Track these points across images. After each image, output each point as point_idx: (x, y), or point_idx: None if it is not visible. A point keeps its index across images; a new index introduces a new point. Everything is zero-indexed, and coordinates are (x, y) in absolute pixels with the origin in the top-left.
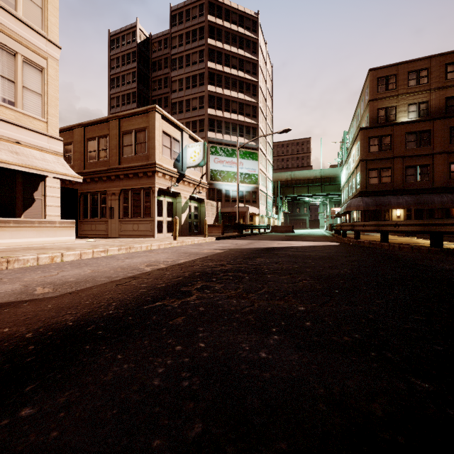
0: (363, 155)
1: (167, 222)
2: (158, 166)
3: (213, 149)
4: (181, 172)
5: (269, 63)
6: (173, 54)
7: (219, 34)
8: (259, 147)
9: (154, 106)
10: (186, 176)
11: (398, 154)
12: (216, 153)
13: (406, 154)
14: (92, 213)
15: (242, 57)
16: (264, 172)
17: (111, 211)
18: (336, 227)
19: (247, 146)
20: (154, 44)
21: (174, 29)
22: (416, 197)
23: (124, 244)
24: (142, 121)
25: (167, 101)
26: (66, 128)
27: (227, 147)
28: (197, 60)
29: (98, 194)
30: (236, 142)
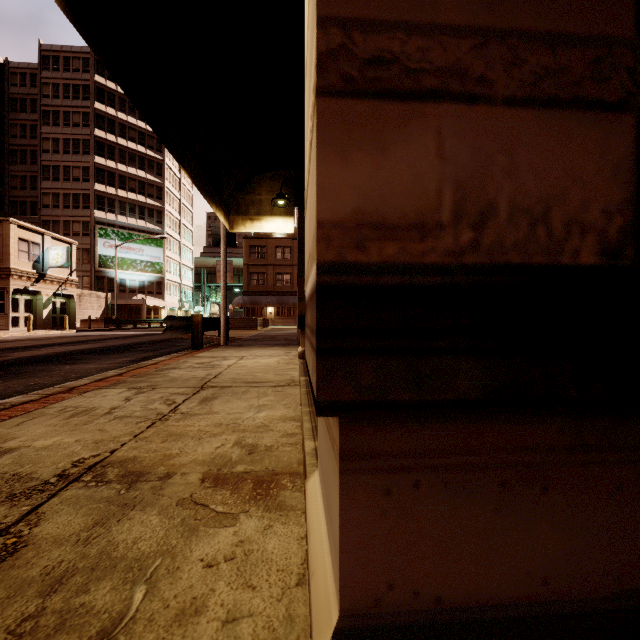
0: (246, 260)
1: (25, 317)
2: (14, 270)
3: (102, 231)
4: (42, 272)
5: None
6: (44, 104)
7: (111, 99)
8: (166, 232)
9: (9, 219)
10: (48, 275)
11: (270, 263)
12: (106, 236)
13: (276, 263)
14: None
15: (143, 130)
16: (177, 259)
17: None
18: None
19: (151, 231)
20: (14, 75)
21: (46, 74)
22: (279, 298)
23: None
24: None
25: (35, 157)
26: None
27: (122, 230)
28: (80, 123)
29: None
30: (135, 226)
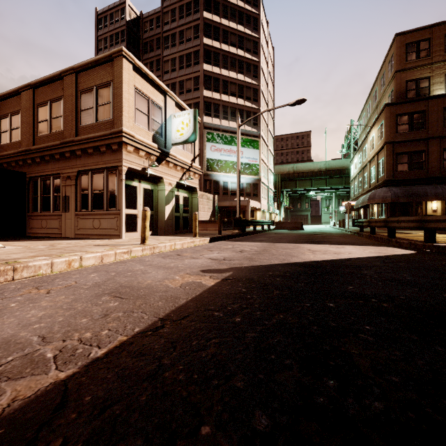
0: (389, 137)
1: None
2: (126, 135)
3: (209, 135)
4: (164, 149)
5: (271, 46)
6: (165, 30)
7: (216, 7)
8: (260, 134)
9: (120, 49)
10: (171, 155)
11: (434, 135)
12: (212, 140)
13: (445, 133)
14: (43, 205)
15: (241, 33)
16: (266, 163)
17: (65, 201)
18: (368, 223)
19: (248, 133)
20: (146, 23)
21: (167, 3)
22: None
23: (24, 257)
24: (106, 73)
25: None
26: (11, 91)
27: (225, 133)
28: (192, 36)
29: (50, 179)
30: (235, 129)
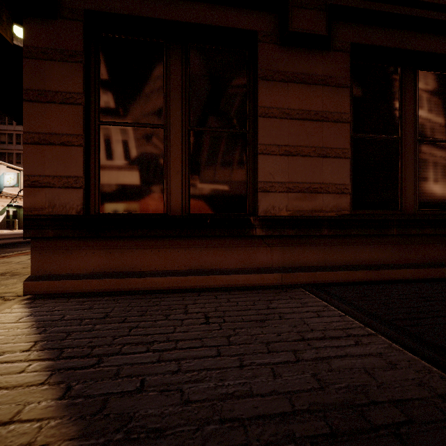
0: None
1: None
2: None
3: None
4: None
5: None
6: None
7: None
8: None
9: None
10: (3, 192)
11: None
12: None
13: None
14: None
15: None
16: None
17: None
18: None
19: None
20: None
21: None
22: None
23: None
24: None
25: None
26: None
27: None
28: None
29: None
30: None
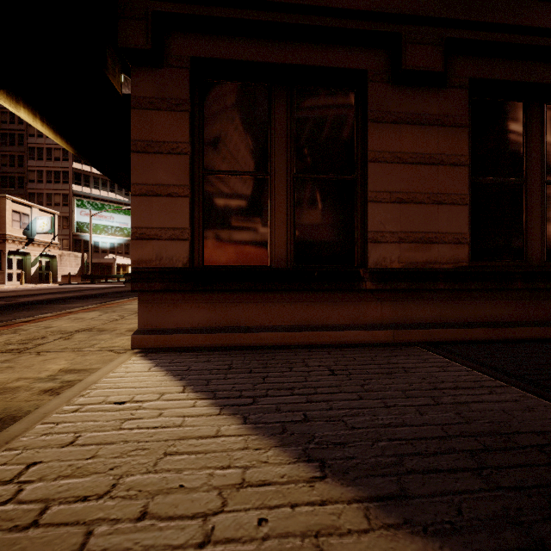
0: None
1: (18, 273)
2: (9, 236)
3: (79, 202)
4: (31, 237)
5: None
6: None
7: None
8: None
9: (5, 196)
10: (36, 240)
11: None
12: (82, 206)
13: None
14: None
15: None
16: None
17: None
18: None
19: (120, 201)
20: None
21: None
22: None
23: None
24: None
25: (22, 139)
26: None
27: (96, 201)
28: None
29: None
30: (107, 197)
